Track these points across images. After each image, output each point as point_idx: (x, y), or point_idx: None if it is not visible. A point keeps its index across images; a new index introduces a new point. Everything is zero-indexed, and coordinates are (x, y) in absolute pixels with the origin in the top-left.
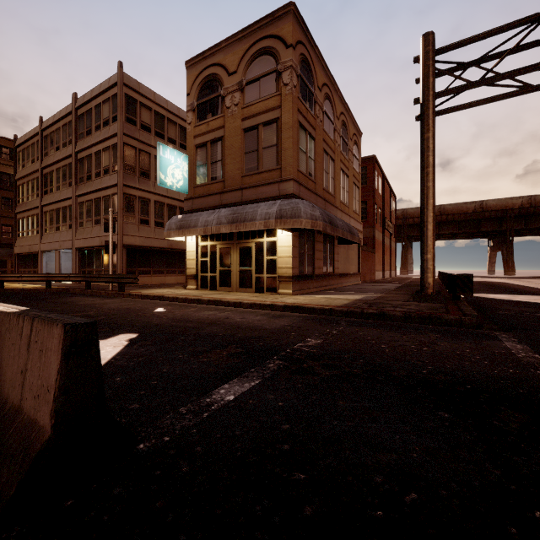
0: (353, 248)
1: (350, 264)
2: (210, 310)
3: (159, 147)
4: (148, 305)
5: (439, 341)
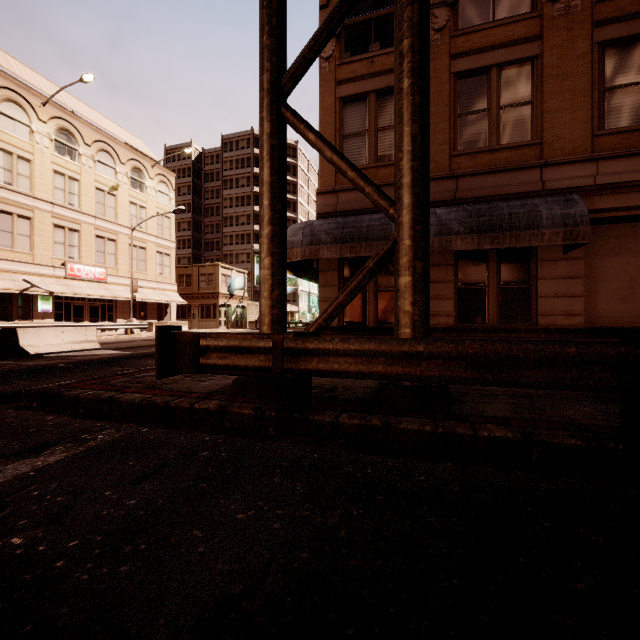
0: None
1: None
2: None
3: None
4: None
5: (6, 380)
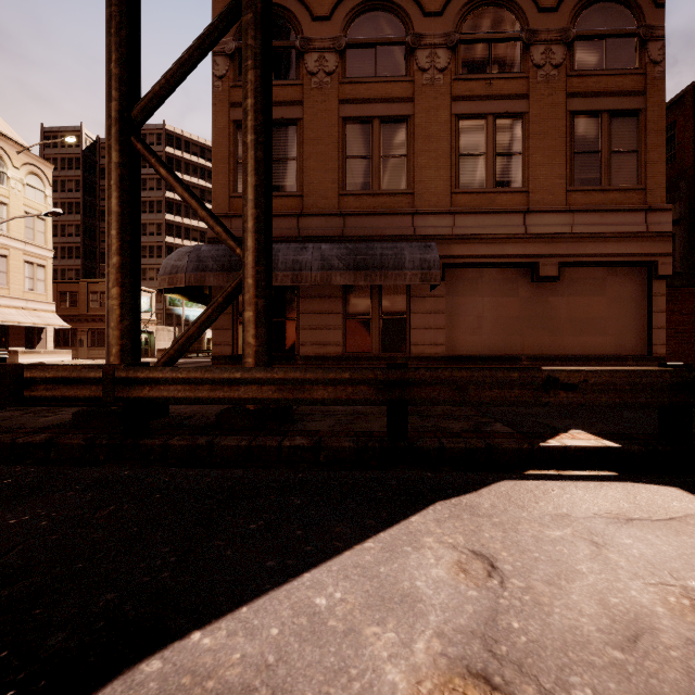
0: (600, 288)
1: (564, 333)
2: None
3: None
4: None
5: None
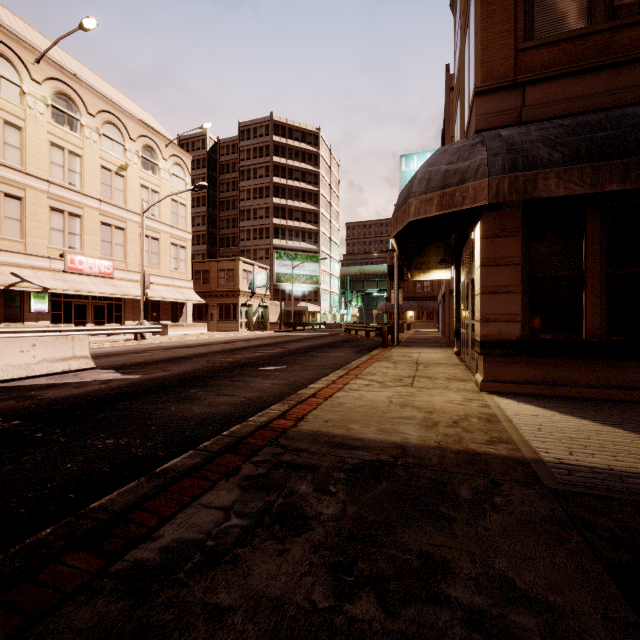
0: None
1: None
2: (274, 377)
3: (400, 161)
4: (307, 362)
5: None
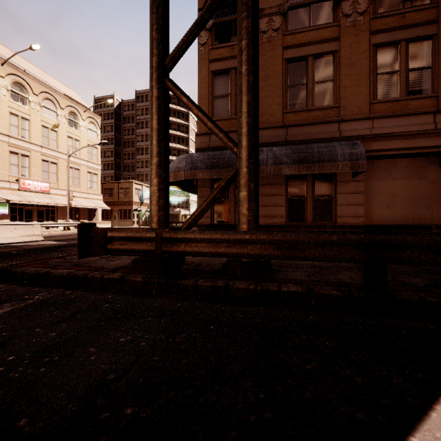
0: None
1: None
2: None
3: None
4: None
5: None
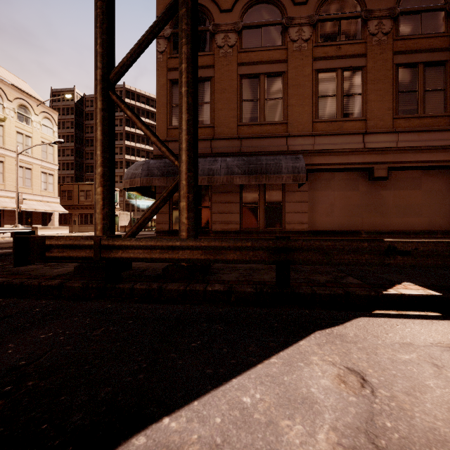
0: (417, 184)
1: (391, 215)
2: None
3: None
4: None
5: None
